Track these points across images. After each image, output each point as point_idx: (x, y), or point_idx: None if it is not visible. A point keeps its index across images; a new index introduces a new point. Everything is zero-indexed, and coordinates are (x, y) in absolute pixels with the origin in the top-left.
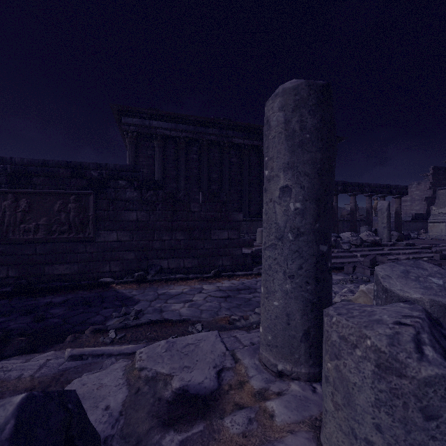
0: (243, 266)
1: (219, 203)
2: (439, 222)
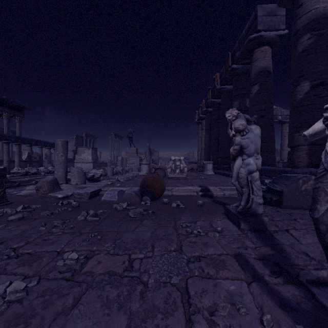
0: None
1: None
2: (79, 163)
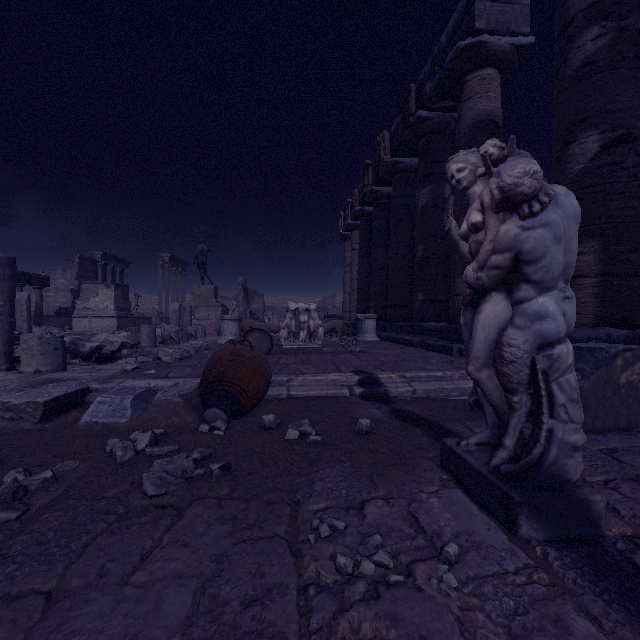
0: None
1: None
2: (84, 317)
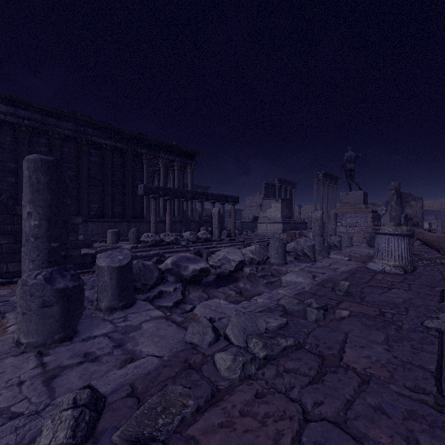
0: (82, 265)
1: None
2: (263, 223)
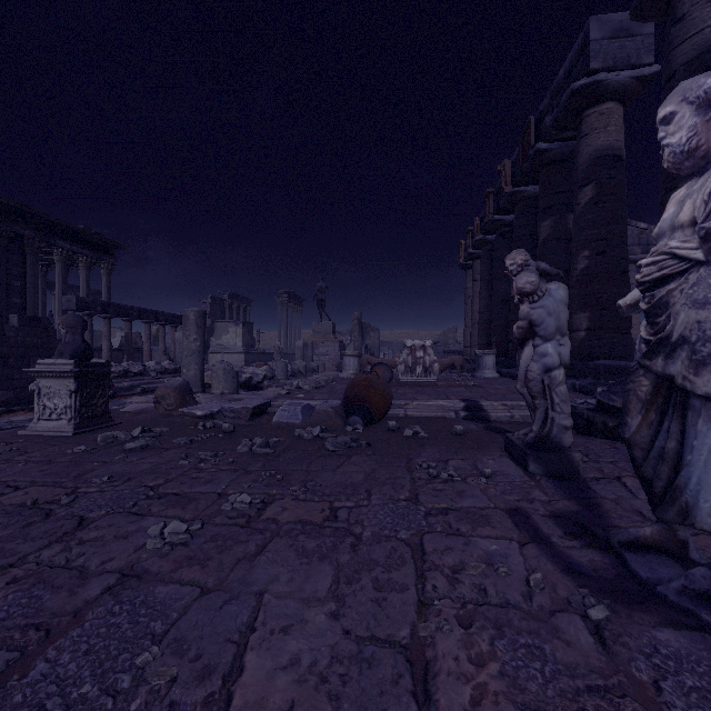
0: None
1: (40, 328)
2: (217, 353)
